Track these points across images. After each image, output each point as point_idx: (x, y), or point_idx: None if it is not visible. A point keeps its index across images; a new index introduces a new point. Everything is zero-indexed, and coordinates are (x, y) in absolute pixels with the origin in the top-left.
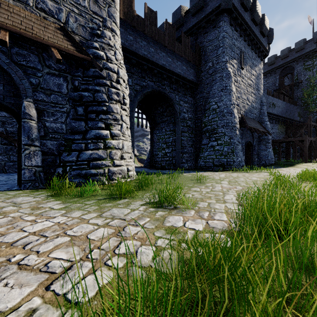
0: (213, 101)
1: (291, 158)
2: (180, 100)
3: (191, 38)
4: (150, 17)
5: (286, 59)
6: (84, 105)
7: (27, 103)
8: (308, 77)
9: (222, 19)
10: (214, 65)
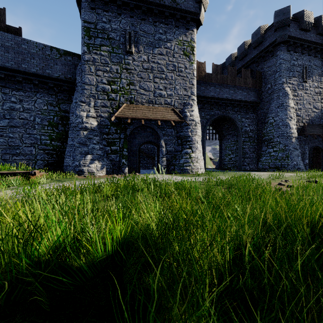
0: (271, 116)
1: None
2: (241, 118)
3: (254, 65)
4: (216, 70)
5: None
6: (181, 139)
7: (162, 142)
8: None
9: (278, 49)
10: (272, 86)
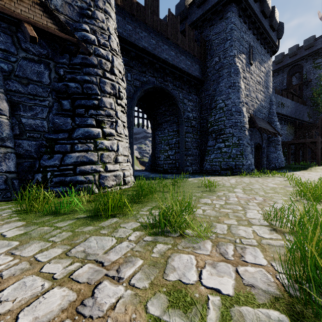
0: (220, 99)
1: (301, 160)
2: (183, 98)
3: (196, 31)
4: (151, 5)
5: (294, 57)
6: (71, 98)
7: None
8: (318, 75)
9: (229, 10)
10: (221, 59)
